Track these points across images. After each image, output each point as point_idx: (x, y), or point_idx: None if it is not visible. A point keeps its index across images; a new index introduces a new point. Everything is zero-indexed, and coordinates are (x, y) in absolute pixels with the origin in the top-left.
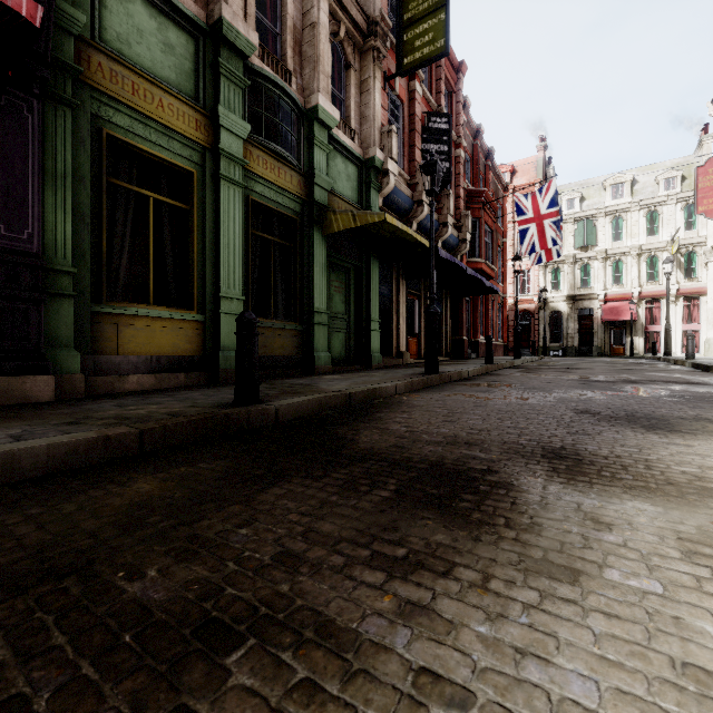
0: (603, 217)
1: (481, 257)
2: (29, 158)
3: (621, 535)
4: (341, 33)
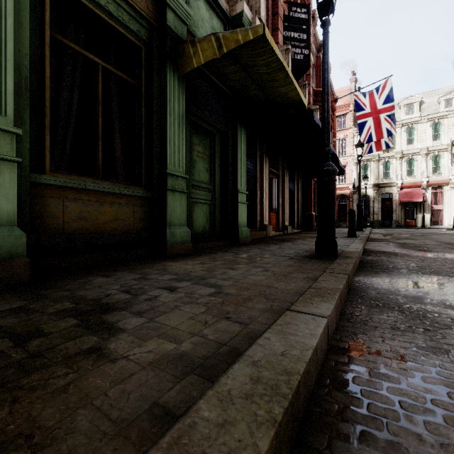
0: (399, 128)
1: None
2: None
3: None
4: None
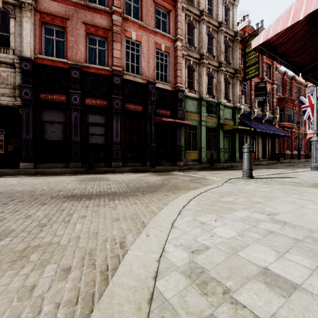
0: None
1: (285, 122)
2: (180, 132)
3: None
4: (227, 77)
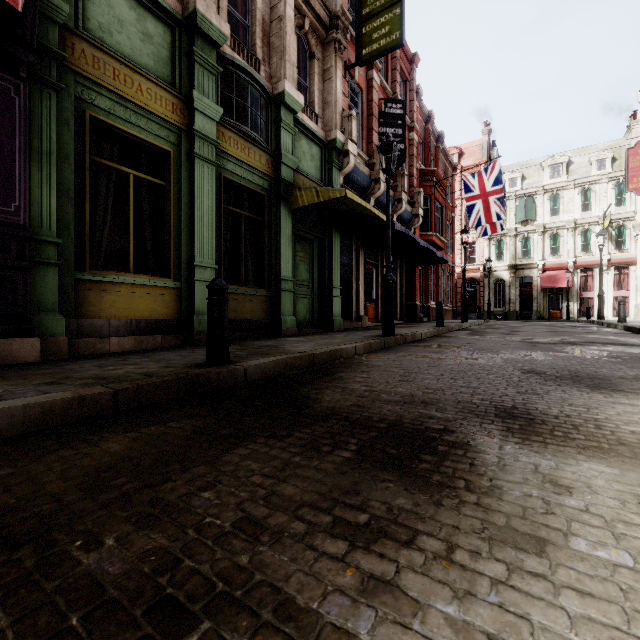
0: (542, 195)
1: (432, 230)
2: (16, 137)
3: (581, 499)
4: (305, 26)
